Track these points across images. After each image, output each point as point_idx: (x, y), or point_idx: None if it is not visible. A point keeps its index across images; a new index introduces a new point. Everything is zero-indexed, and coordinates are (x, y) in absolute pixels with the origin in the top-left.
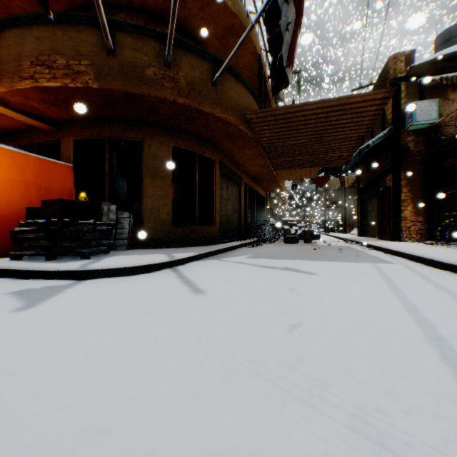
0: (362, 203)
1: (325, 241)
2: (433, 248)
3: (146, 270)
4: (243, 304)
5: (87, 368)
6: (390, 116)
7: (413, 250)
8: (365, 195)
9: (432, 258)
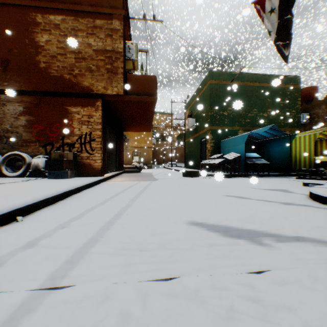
0: None
1: None
2: None
3: (320, 200)
4: (199, 194)
5: (203, 186)
6: None
7: None
8: None
9: None
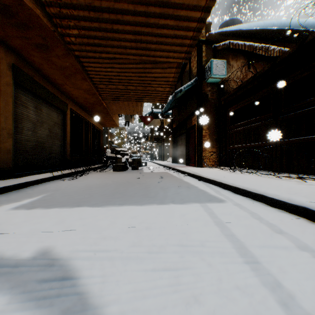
0: (175, 139)
1: (149, 168)
2: (237, 175)
3: None
4: None
5: None
6: (195, 70)
7: (229, 180)
8: (177, 133)
9: (265, 194)
